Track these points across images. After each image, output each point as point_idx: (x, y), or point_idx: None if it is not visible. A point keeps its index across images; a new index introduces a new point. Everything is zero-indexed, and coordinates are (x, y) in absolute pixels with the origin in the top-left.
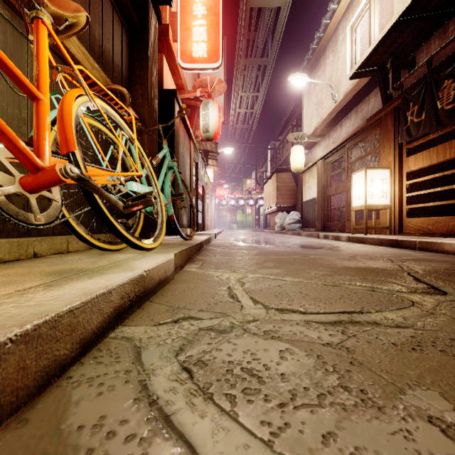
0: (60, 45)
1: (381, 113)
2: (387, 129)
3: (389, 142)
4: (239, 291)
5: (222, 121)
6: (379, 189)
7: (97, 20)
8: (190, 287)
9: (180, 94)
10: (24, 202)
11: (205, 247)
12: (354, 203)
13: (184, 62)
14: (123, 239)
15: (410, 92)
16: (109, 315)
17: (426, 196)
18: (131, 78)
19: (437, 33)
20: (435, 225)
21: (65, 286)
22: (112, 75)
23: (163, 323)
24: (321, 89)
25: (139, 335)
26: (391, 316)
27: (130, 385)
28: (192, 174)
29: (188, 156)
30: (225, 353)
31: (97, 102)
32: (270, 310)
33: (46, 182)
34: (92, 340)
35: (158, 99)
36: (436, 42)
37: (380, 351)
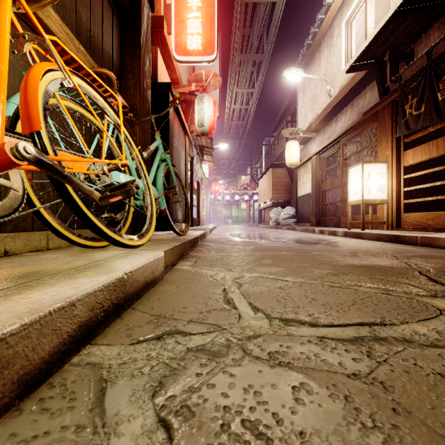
0: (27, 9)
1: (378, 107)
2: (384, 123)
3: (386, 136)
4: (236, 294)
5: (218, 117)
6: (377, 183)
7: (84, 3)
8: (180, 289)
9: (175, 89)
10: None
11: (200, 243)
12: (350, 198)
13: (179, 54)
14: (102, 236)
15: (409, 84)
16: (70, 334)
17: (424, 191)
18: (122, 67)
19: (437, 23)
20: (435, 220)
21: (12, 297)
22: (102, 63)
23: (143, 341)
24: (316, 85)
25: (109, 360)
26: (421, 330)
27: None
28: (187, 169)
29: (183, 150)
30: (219, 392)
31: (73, 78)
32: (273, 321)
33: None
34: (41, 373)
35: (153, 92)
36: (436, 33)
37: (428, 388)
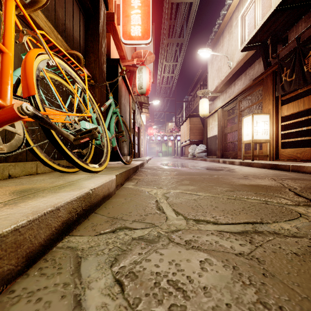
0: (25, 14)
1: (263, 75)
2: (267, 86)
3: (269, 95)
4: (164, 204)
5: (152, 82)
6: (262, 128)
7: (60, 5)
8: (127, 201)
9: (122, 63)
10: (3, 137)
11: (140, 169)
12: (244, 138)
13: (125, 39)
14: (75, 165)
15: (284, 60)
16: (57, 228)
17: (295, 133)
18: (86, 49)
19: (303, 18)
20: (302, 154)
21: (19, 204)
22: (72, 46)
23: (103, 233)
24: (220, 60)
25: (82, 245)
26: (286, 227)
27: (65, 301)
28: (131, 118)
29: (128, 105)
30: (153, 264)
31: (55, 59)
32: (189, 221)
33: (6, 118)
34: (39, 252)
35: (107, 65)
36: (303, 24)
37: (286, 262)
